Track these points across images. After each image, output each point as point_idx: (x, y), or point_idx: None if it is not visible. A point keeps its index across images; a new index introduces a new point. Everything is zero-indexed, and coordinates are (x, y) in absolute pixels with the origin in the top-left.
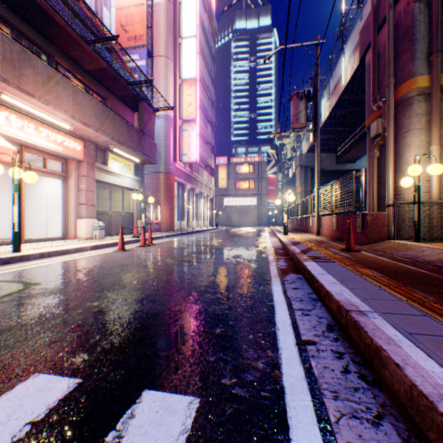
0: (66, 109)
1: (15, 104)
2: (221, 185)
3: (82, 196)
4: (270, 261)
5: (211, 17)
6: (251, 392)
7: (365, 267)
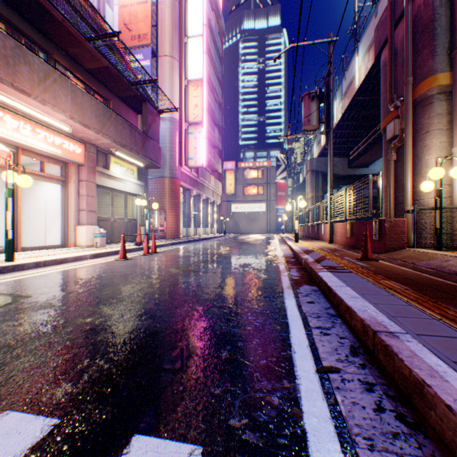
0: (65, 109)
1: (10, 104)
2: (229, 190)
3: (82, 201)
4: (281, 271)
5: (218, 16)
6: (266, 438)
7: (387, 278)
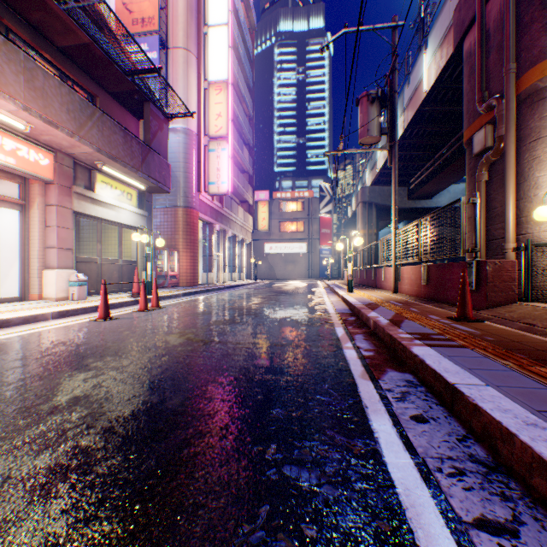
0: (13, 94)
1: None
2: (262, 226)
3: (51, 235)
4: (341, 340)
5: (248, 8)
6: None
7: (537, 361)
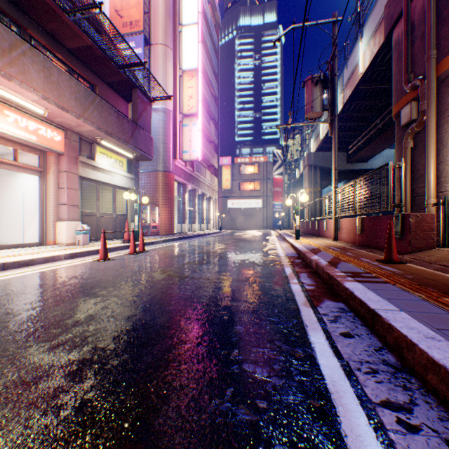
0: (36, 88)
1: None
2: (225, 186)
3: (63, 194)
4: (289, 277)
5: (214, 8)
6: None
7: (445, 294)
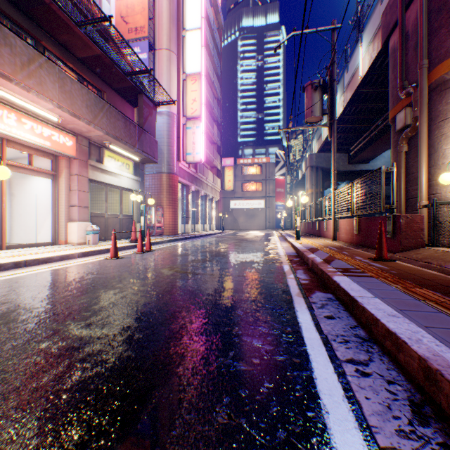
0: (52, 97)
1: None
2: (228, 187)
3: (74, 196)
4: (286, 273)
5: (217, 11)
6: None
7: (419, 285)
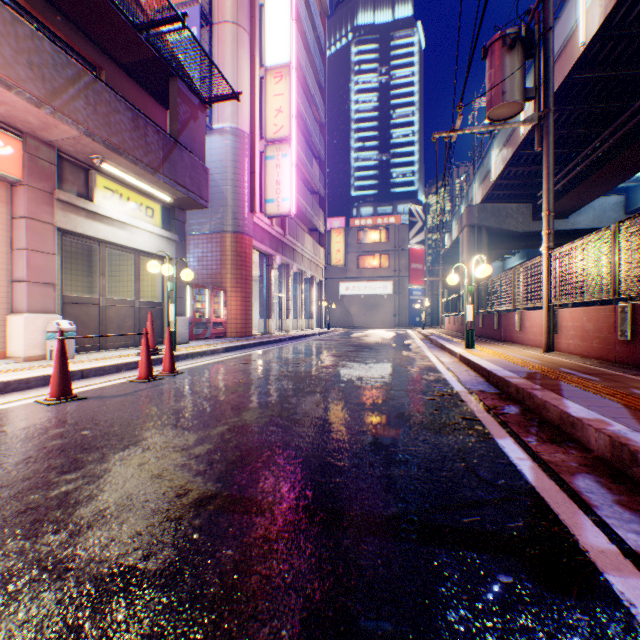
0: None
1: None
2: (336, 260)
3: (19, 262)
4: (553, 505)
5: None
6: None
7: None
